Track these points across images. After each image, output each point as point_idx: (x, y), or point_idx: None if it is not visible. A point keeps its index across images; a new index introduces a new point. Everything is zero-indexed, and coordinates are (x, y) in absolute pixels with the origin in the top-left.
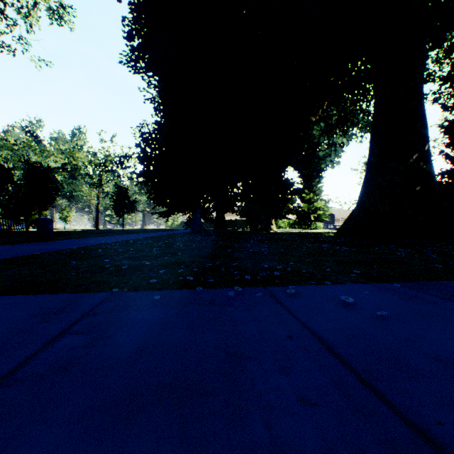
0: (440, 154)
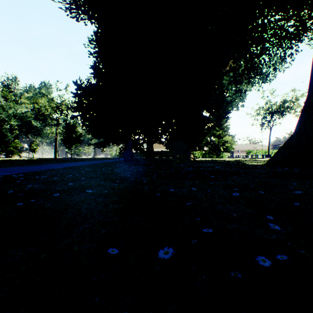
0: None
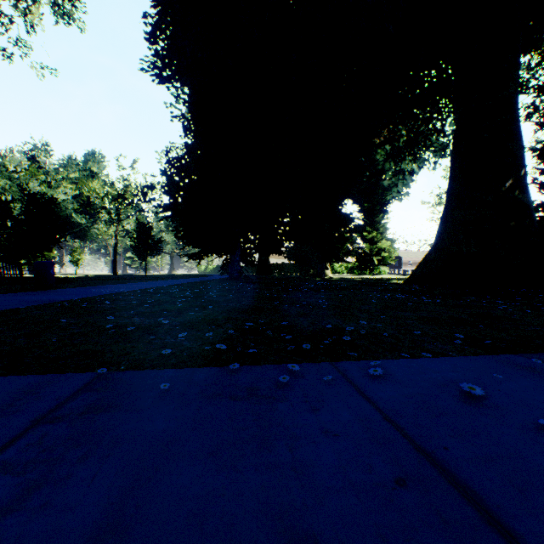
0: (533, 183)
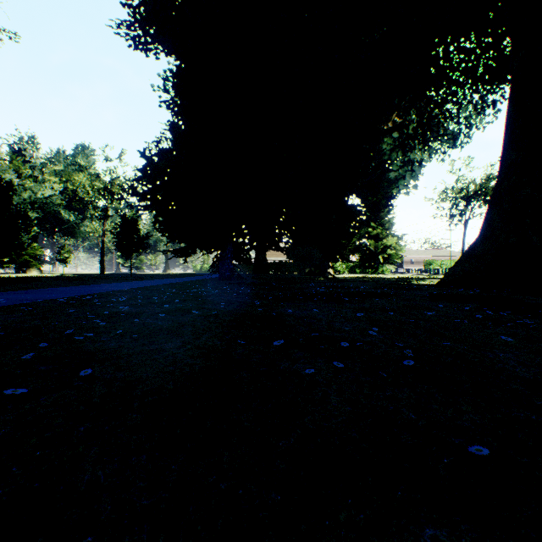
0: None
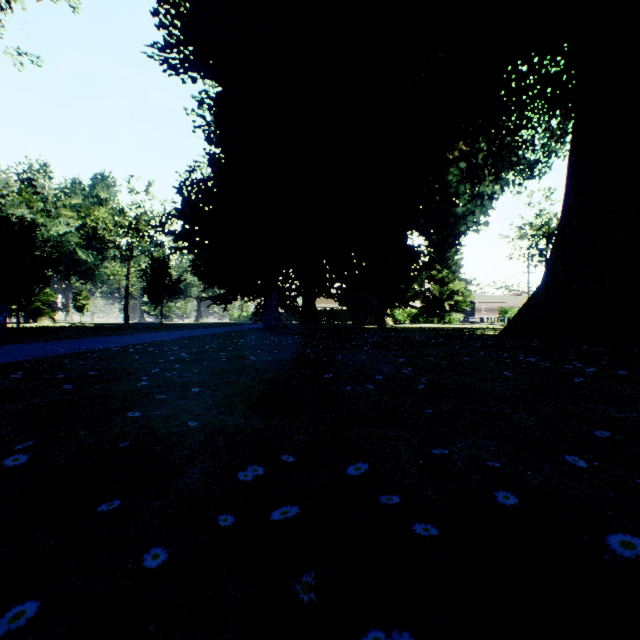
0: None
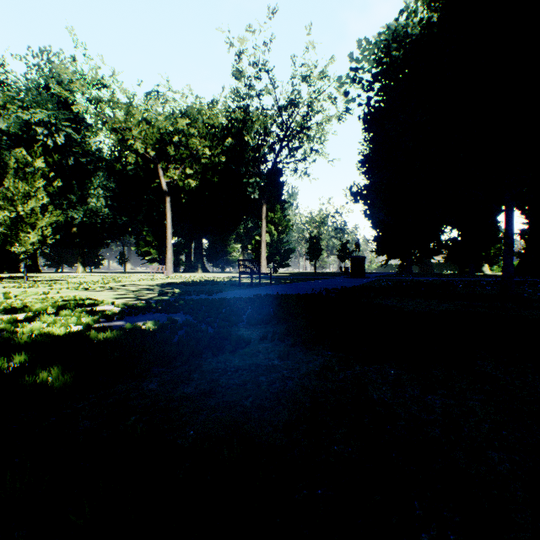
0: None
